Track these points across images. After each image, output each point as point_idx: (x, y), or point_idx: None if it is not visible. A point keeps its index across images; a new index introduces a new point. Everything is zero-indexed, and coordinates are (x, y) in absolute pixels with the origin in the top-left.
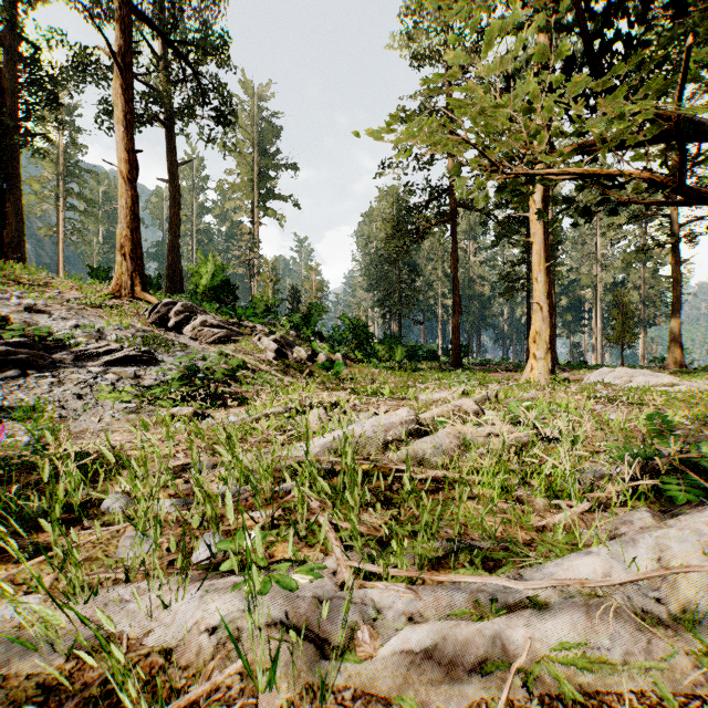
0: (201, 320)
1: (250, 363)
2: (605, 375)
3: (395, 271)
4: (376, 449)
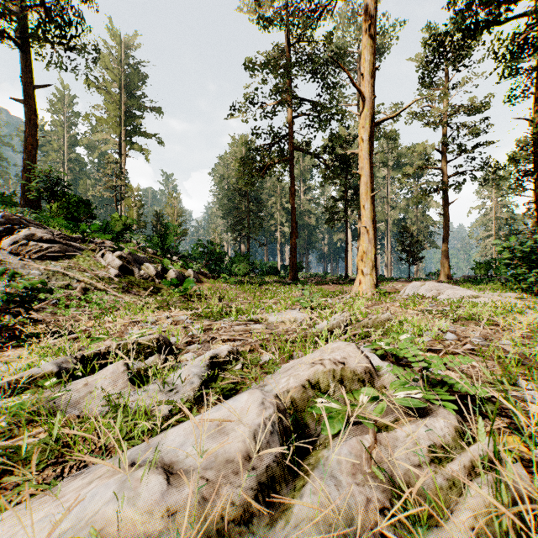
0: (27, 233)
1: (84, 281)
2: (418, 288)
3: (244, 203)
4: None
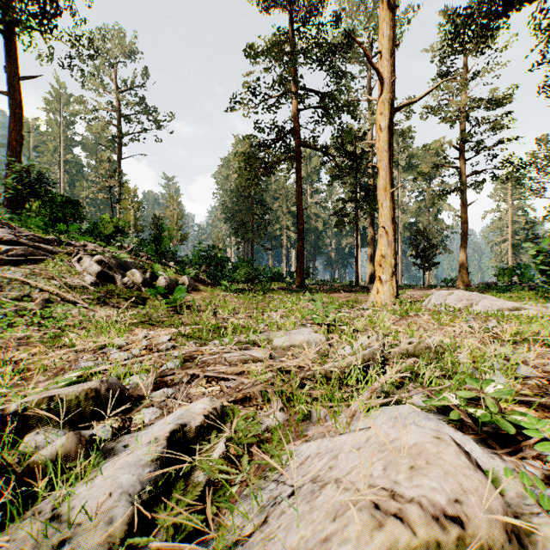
0: None
1: (49, 290)
2: (445, 298)
3: (248, 206)
4: None
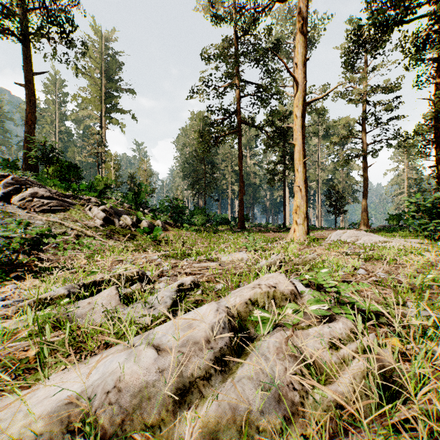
0: (32, 191)
1: (76, 229)
2: (341, 235)
3: (201, 166)
4: (161, 409)
